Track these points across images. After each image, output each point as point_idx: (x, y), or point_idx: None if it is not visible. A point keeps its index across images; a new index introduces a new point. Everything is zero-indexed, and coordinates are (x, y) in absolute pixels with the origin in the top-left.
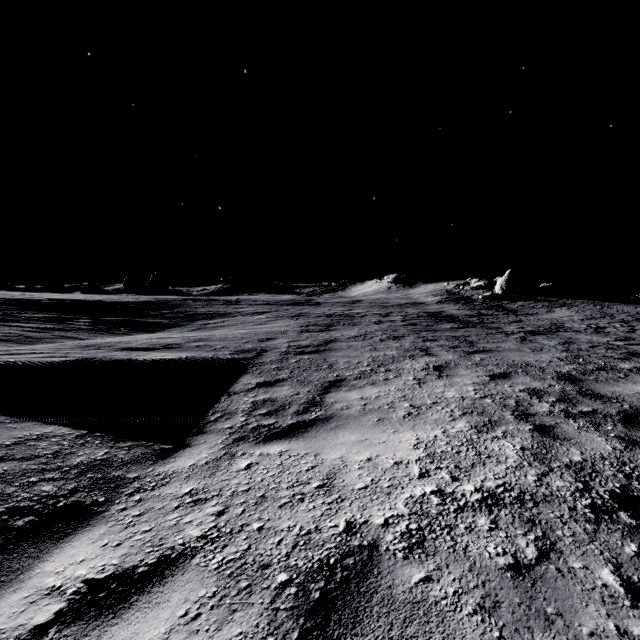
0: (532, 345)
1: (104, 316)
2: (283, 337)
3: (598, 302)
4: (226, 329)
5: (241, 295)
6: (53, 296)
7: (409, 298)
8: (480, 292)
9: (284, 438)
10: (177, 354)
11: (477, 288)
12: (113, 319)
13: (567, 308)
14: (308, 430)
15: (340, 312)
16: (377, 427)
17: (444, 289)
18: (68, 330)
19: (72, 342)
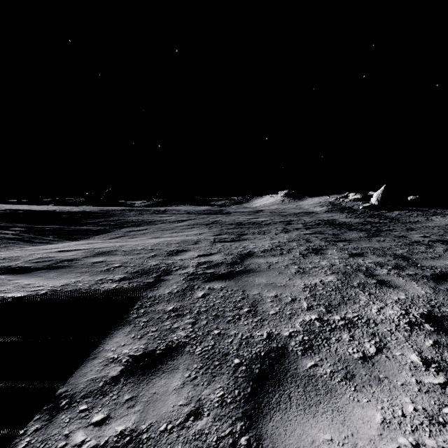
0: None
1: (43, 224)
2: (194, 249)
3: None
4: (144, 237)
5: (171, 206)
6: (16, 207)
7: (301, 208)
8: (358, 203)
9: None
10: (46, 282)
11: (355, 200)
12: (48, 227)
13: (441, 216)
14: None
15: (248, 220)
16: None
17: (327, 201)
18: None
19: None
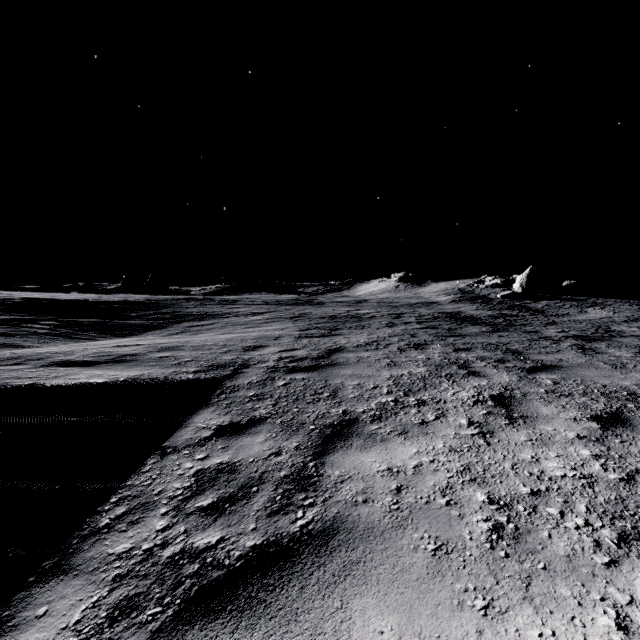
0: (603, 357)
1: (78, 317)
2: (275, 344)
3: (633, 301)
4: (212, 333)
5: (242, 295)
6: (34, 295)
7: (419, 297)
8: (497, 291)
9: (222, 615)
10: (119, 373)
11: (493, 286)
12: (85, 321)
13: (600, 308)
14: (282, 581)
15: (345, 312)
16: (439, 581)
17: (456, 288)
18: (14, 335)
19: (0, 352)
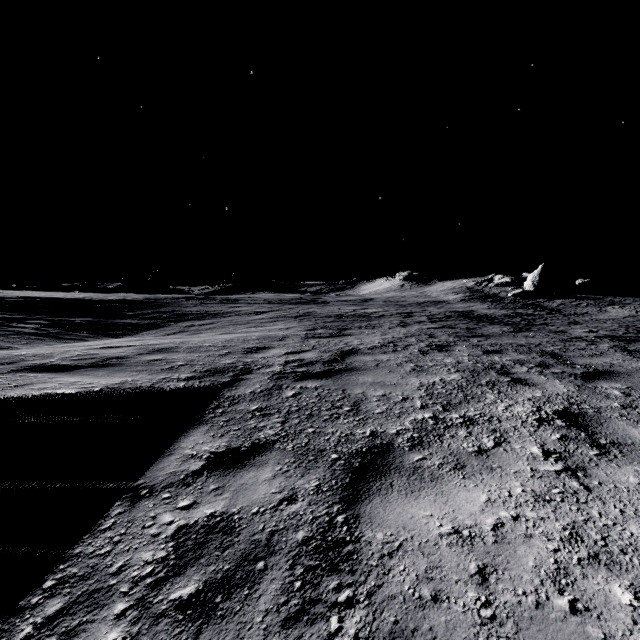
0: None
1: (71, 316)
2: (280, 345)
3: None
4: (211, 333)
5: (244, 294)
6: (29, 294)
7: (427, 296)
8: (507, 289)
9: None
10: (97, 380)
11: (503, 285)
12: (78, 320)
13: (620, 307)
14: None
15: (352, 311)
16: None
17: (464, 286)
18: None
19: None
